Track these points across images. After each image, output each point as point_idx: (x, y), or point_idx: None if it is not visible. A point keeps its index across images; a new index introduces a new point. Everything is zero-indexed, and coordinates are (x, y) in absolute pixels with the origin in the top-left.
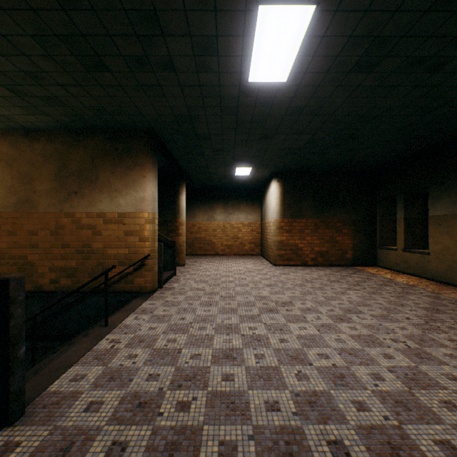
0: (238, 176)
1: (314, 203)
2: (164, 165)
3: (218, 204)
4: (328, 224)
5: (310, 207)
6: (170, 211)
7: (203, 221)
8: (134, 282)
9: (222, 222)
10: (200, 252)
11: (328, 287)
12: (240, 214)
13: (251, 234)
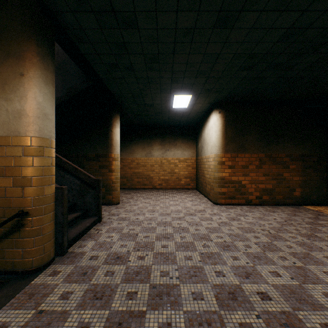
0: (176, 110)
1: (259, 136)
2: (87, 86)
3: (155, 141)
4: (274, 159)
5: (255, 140)
6: (102, 144)
7: (141, 157)
8: (5, 255)
9: (159, 158)
10: (138, 186)
11: (317, 253)
12: (177, 150)
13: (187, 169)
